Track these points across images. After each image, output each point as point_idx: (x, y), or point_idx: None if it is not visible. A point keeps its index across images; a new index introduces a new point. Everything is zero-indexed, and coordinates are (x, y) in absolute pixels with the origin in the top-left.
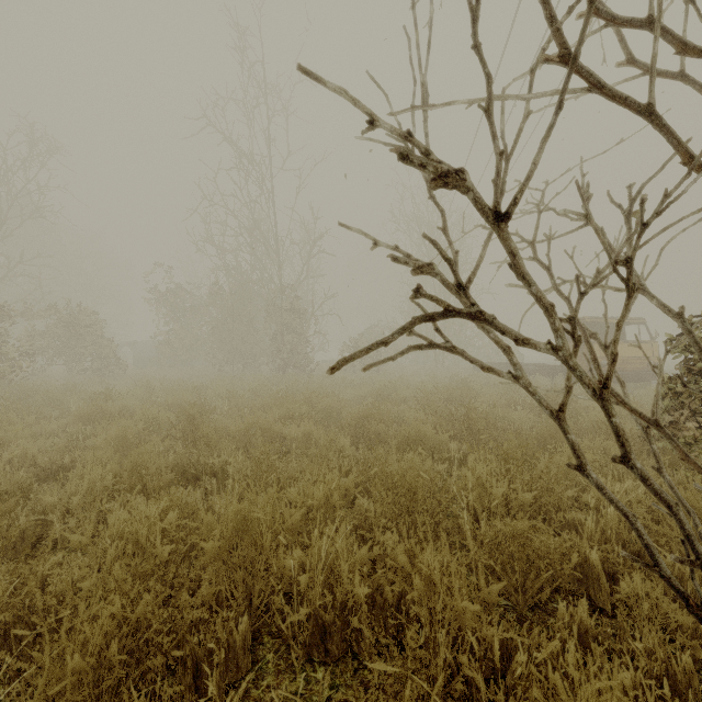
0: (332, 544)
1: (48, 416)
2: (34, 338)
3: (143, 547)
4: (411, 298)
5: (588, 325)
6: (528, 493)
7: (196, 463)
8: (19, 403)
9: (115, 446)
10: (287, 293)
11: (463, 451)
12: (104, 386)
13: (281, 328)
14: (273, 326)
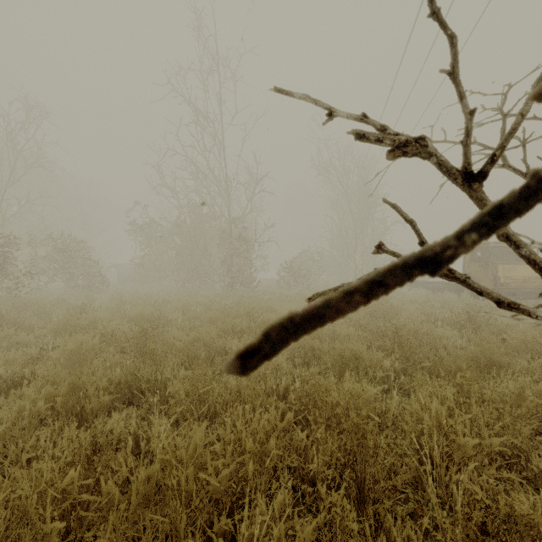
0: (269, 482)
1: (33, 326)
2: (38, 261)
3: (31, 519)
4: (538, 97)
5: (490, 249)
6: (494, 437)
7: (142, 378)
8: (9, 315)
9: (62, 364)
10: (235, 224)
11: (395, 368)
12: (89, 299)
13: (230, 253)
14: (224, 251)
